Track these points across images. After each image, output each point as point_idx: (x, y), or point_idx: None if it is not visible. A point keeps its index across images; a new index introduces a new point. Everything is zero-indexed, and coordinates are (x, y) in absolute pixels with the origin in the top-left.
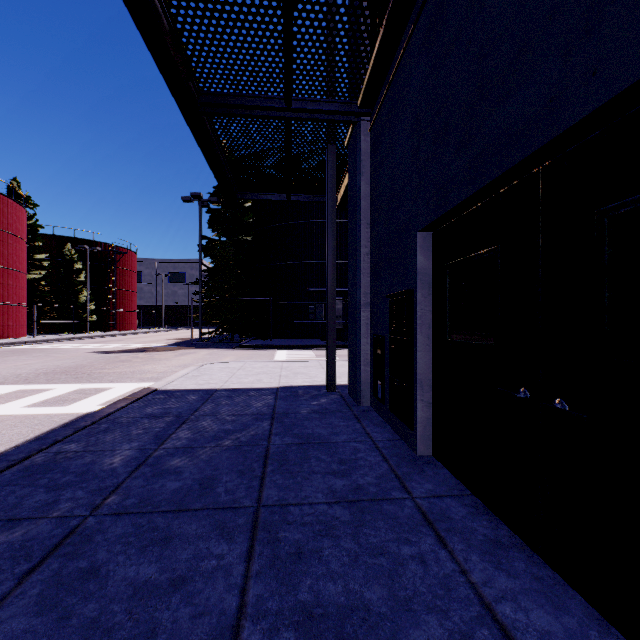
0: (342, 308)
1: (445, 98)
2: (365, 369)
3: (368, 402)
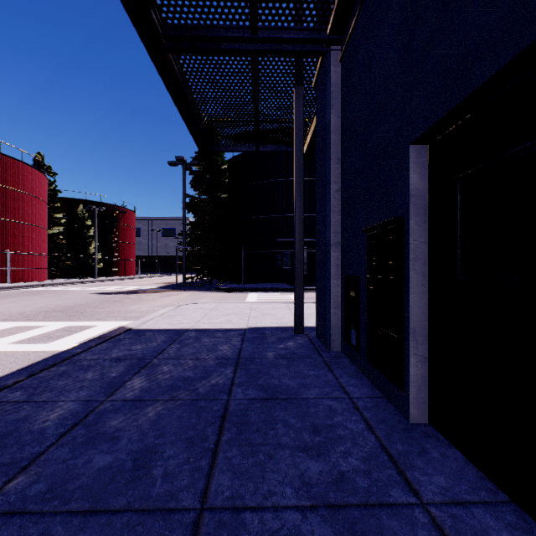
0: (306, 256)
1: None
2: (335, 312)
3: (338, 347)
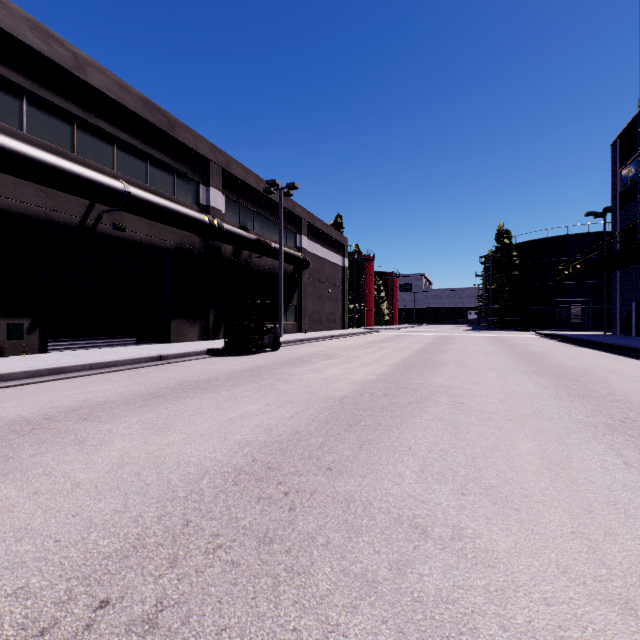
0: (580, 310)
1: (636, 287)
2: (617, 327)
3: (618, 334)
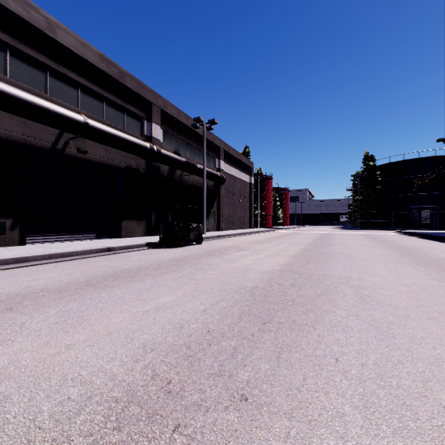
0: (429, 214)
1: None
2: None
3: None
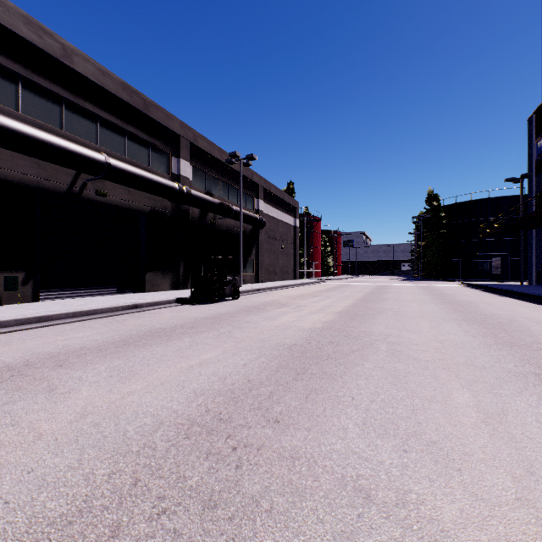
0: (500, 263)
1: None
2: (533, 278)
3: (534, 284)
